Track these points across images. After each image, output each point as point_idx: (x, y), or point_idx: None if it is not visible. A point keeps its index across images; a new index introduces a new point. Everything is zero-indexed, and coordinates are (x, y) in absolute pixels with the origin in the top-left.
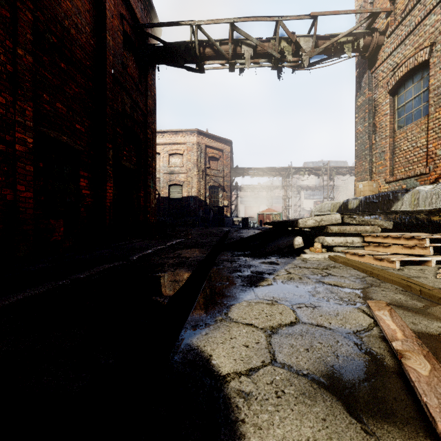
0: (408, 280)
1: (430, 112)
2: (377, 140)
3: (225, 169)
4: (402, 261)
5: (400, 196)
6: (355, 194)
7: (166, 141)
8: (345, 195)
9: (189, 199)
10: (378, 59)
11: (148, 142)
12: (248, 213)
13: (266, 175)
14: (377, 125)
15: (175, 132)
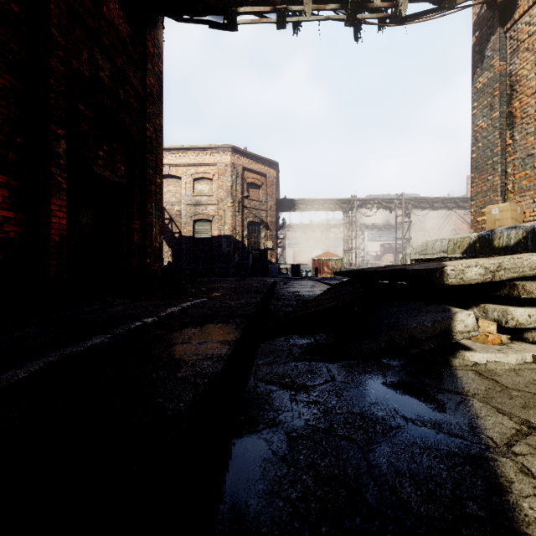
0: None
1: None
2: (518, 138)
3: (269, 200)
4: None
5: None
6: (473, 227)
7: (190, 161)
8: (421, 236)
9: (220, 239)
10: (519, 6)
11: (148, 143)
12: (297, 259)
13: (322, 209)
14: (516, 114)
15: (202, 149)
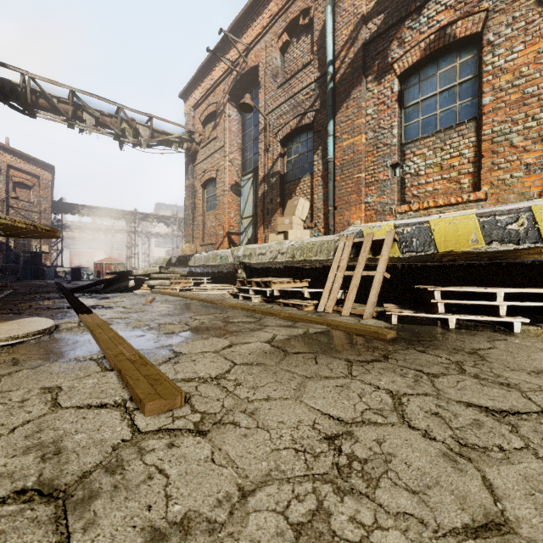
0: (173, 293)
1: (217, 209)
2: (197, 216)
3: (43, 203)
4: (186, 290)
5: (191, 258)
6: None
7: None
8: None
9: None
10: (197, 159)
11: None
12: (76, 262)
13: (106, 216)
14: (196, 205)
15: None
